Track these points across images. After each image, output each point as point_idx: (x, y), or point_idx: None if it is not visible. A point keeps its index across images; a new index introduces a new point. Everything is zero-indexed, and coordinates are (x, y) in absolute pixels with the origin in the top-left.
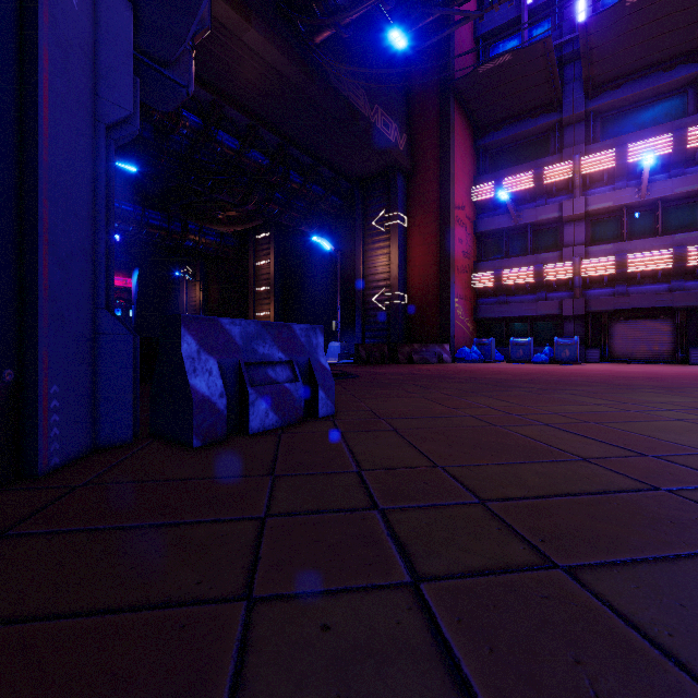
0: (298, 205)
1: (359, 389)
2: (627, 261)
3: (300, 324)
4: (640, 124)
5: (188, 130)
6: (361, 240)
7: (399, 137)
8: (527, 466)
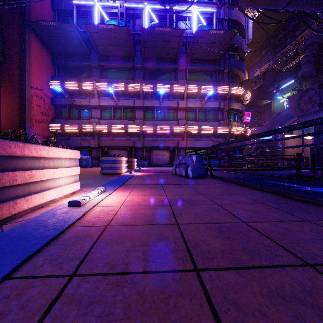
0: None
1: None
2: (111, 127)
3: None
4: (118, 77)
5: None
6: None
7: None
8: None
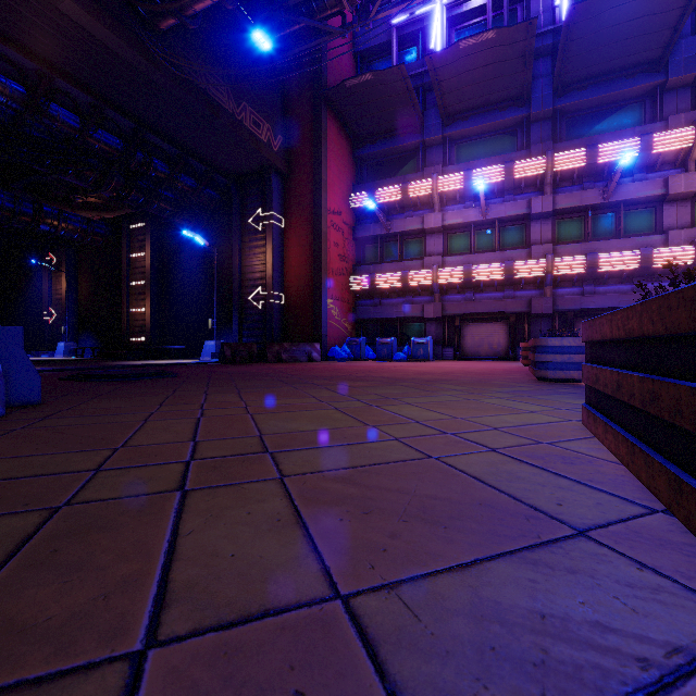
0: (167, 196)
1: (128, 389)
2: (472, 271)
3: None
4: (484, 154)
5: (8, 99)
6: (238, 237)
7: (273, 138)
8: (36, 457)
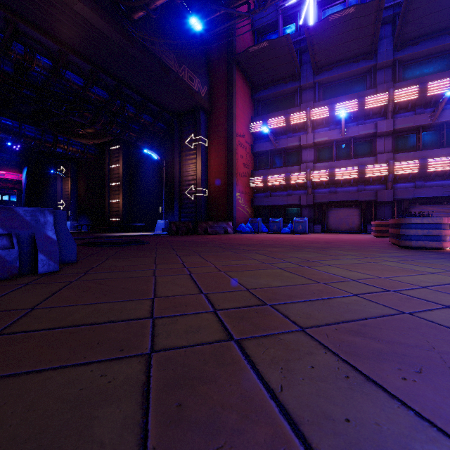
0: (134, 128)
1: (125, 252)
2: (335, 173)
3: (24, 207)
4: (343, 93)
5: (41, 69)
6: (178, 153)
7: (201, 88)
8: (101, 305)
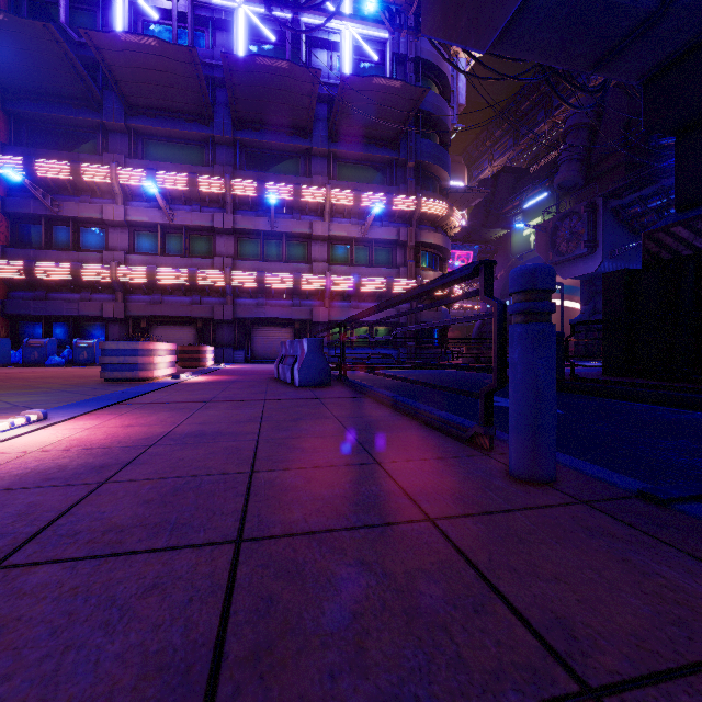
0: None
1: None
2: (156, 273)
3: None
4: (175, 158)
5: None
6: None
7: None
8: None
